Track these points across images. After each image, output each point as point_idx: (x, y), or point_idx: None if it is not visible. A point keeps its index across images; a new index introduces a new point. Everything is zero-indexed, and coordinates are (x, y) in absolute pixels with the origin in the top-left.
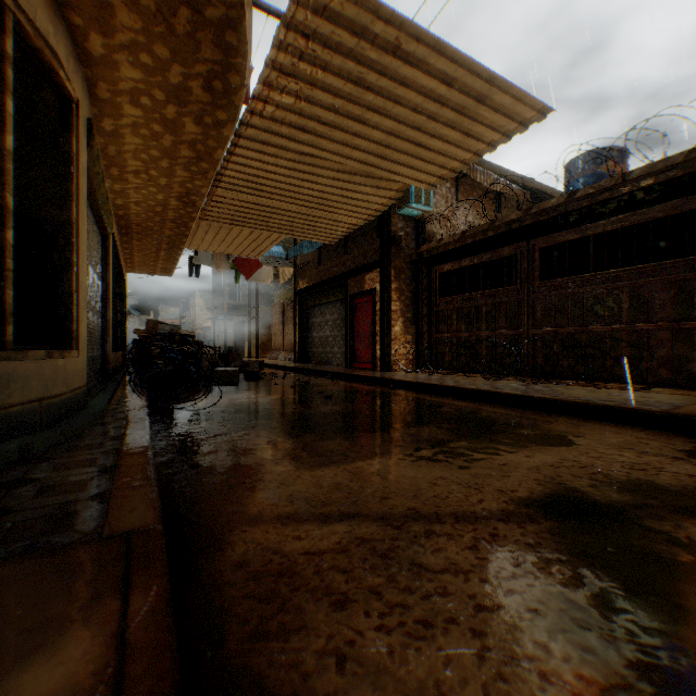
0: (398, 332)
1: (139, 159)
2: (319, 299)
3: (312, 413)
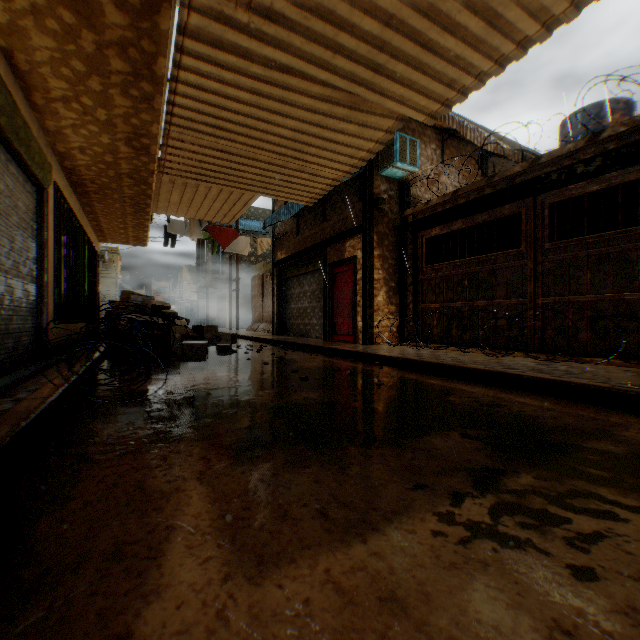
0: (381, 302)
1: (62, 77)
2: (297, 270)
3: (281, 405)
